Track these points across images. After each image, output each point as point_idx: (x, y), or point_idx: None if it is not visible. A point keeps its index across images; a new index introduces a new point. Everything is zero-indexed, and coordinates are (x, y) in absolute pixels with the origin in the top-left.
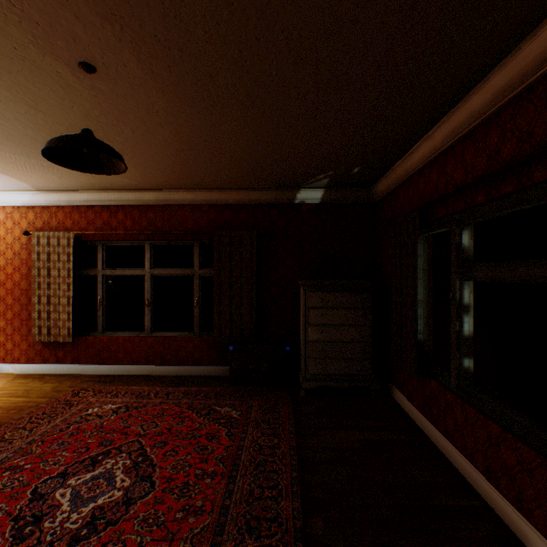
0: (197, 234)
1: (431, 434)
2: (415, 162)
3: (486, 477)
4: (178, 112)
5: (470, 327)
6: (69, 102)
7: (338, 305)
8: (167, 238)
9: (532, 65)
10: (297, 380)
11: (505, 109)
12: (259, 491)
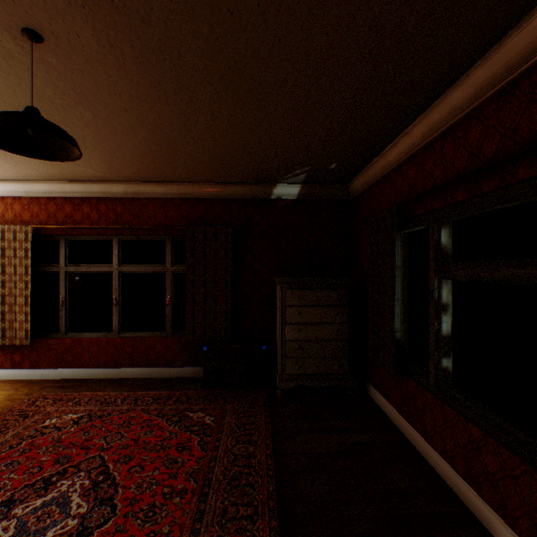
0: (169, 229)
1: (409, 434)
2: (393, 159)
3: (467, 481)
4: (143, 95)
5: (448, 327)
6: (15, 77)
7: (315, 303)
8: (136, 233)
9: (517, 58)
10: (274, 380)
11: (487, 105)
12: (233, 510)
